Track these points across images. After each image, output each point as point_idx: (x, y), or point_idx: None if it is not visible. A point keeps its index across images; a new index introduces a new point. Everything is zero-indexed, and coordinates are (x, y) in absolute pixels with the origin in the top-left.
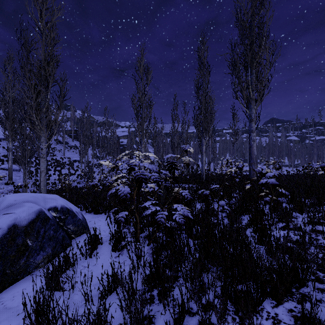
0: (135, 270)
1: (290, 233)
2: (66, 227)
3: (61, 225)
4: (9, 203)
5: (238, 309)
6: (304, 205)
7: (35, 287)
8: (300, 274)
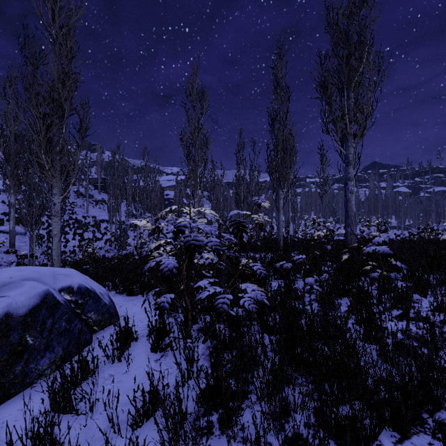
0: (185, 381)
1: (411, 326)
2: (85, 315)
3: (78, 313)
4: (1, 281)
5: (341, 445)
6: (427, 283)
7: (36, 408)
8: (434, 391)
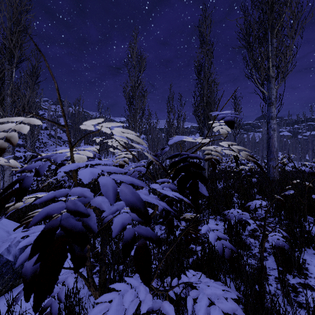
0: None
1: None
2: None
3: None
4: None
5: None
6: None
7: None
8: None
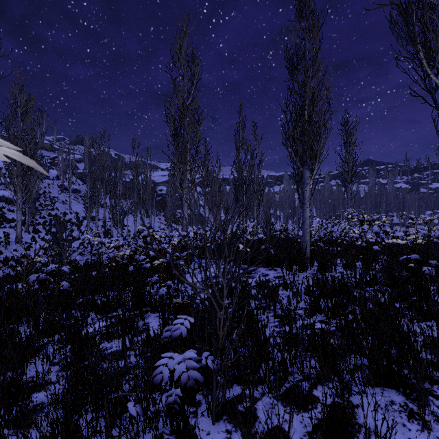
0: None
1: None
2: None
3: None
4: None
5: None
6: None
7: None
8: None
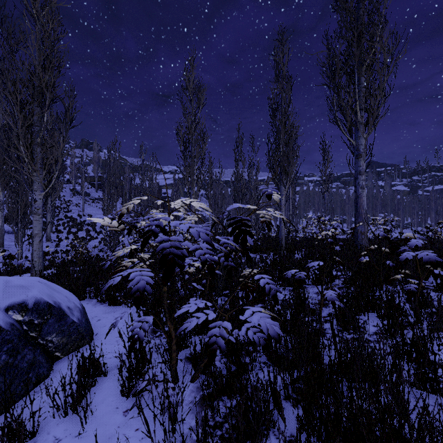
0: None
1: None
2: (43, 339)
3: (33, 337)
4: None
5: None
6: None
7: None
8: None
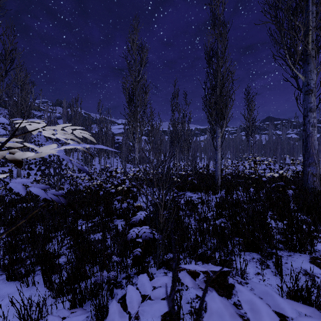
0: None
1: None
2: None
3: None
4: None
5: None
6: None
7: None
8: None
